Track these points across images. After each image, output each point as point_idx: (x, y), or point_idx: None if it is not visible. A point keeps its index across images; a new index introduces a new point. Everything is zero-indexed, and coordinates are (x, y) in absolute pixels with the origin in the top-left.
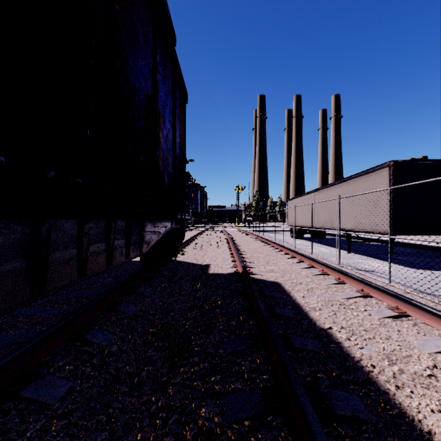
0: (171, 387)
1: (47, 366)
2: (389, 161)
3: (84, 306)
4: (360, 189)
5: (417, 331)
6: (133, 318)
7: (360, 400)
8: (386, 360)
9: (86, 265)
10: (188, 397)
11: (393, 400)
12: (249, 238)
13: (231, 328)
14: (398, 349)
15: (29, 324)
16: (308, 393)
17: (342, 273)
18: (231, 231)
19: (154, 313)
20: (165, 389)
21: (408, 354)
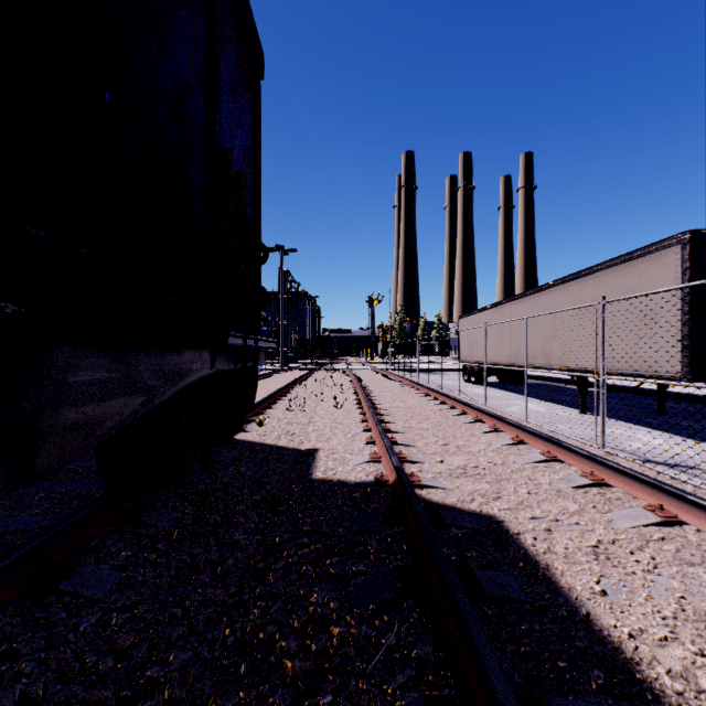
0: None
1: None
2: (682, 233)
3: None
4: (610, 291)
5: None
6: None
7: None
8: None
9: None
10: None
11: None
12: (395, 384)
13: None
14: None
15: None
16: None
17: (664, 492)
18: (360, 372)
19: None
20: None
21: None
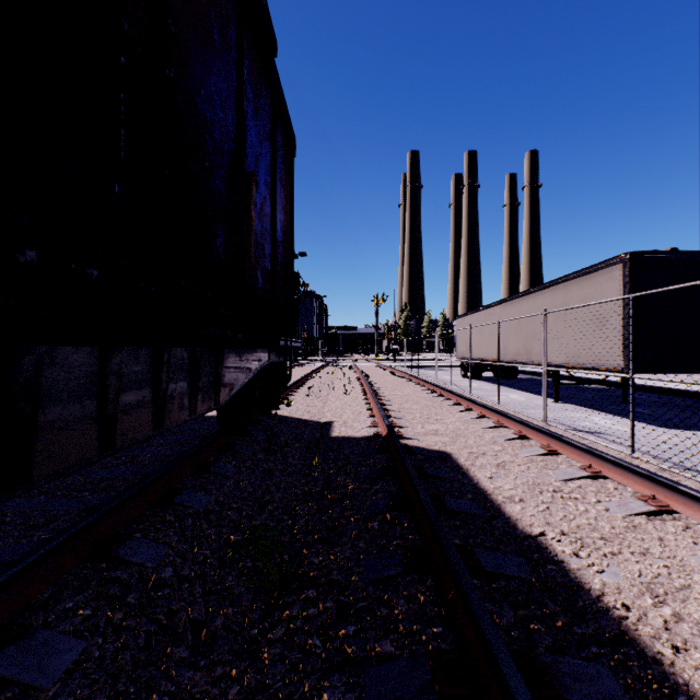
0: (266, 649)
1: (43, 611)
2: (624, 253)
3: (117, 497)
4: (575, 298)
5: (692, 540)
6: (202, 516)
7: (613, 676)
8: (647, 594)
9: (114, 428)
10: (297, 670)
11: (672, 676)
12: (396, 378)
13: (371, 534)
14: (666, 573)
15: (21, 529)
16: (518, 665)
17: (554, 437)
18: (365, 368)
19: (238, 507)
20: (256, 652)
21: (685, 584)
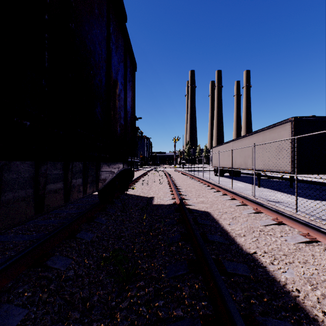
0: (119, 313)
1: (7, 293)
2: (291, 117)
3: (47, 235)
4: (268, 139)
5: None
6: (89, 243)
7: None
8: (308, 284)
9: (43, 202)
10: (134, 324)
11: None
12: (184, 176)
13: (171, 253)
14: (316, 273)
15: (0, 250)
16: (246, 323)
17: (259, 205)
18: (169, 171)
19: (107, 239)
20: (114, 314)
21: None
